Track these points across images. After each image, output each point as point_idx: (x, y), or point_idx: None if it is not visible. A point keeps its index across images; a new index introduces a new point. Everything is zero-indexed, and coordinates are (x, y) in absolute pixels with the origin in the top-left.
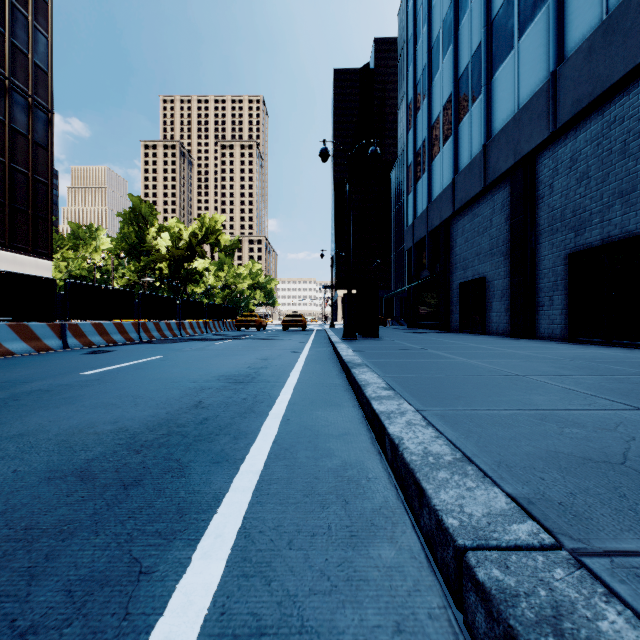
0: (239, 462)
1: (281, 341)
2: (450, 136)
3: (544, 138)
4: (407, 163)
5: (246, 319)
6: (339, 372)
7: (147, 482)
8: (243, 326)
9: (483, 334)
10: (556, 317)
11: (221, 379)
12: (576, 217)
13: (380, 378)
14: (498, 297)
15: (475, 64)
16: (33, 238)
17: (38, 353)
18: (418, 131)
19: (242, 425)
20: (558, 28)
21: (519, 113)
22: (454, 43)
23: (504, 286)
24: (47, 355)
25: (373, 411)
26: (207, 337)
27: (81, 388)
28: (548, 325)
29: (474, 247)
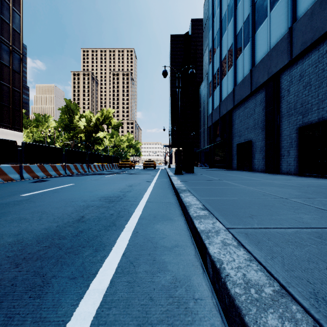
0: (91, 278)
1: (141, 175)
2: (232, 66)
3: (285, 64)
4: (208, 81)
5: (124, 163)
6: (172, 194)
7: (4, 305)
8: (122, 166)
9: (250, 171)
10: (291, 162)
11: (101, 199)
12: (303, 107)
13: (198, 200)
14: (258, 151)
15: (245, 27)
16: (12, 120)
17: (5, 182)
18: (214, 64)
19: (104, 237)
20: (293, 3)
21: (270, 51)
22: (234, 16)
23: (261, 145)
24: (9, 183)
25: (195, 229)
26: (102, 172)
27: (13, 206)
28: (287, 166)
29: (245, 124)
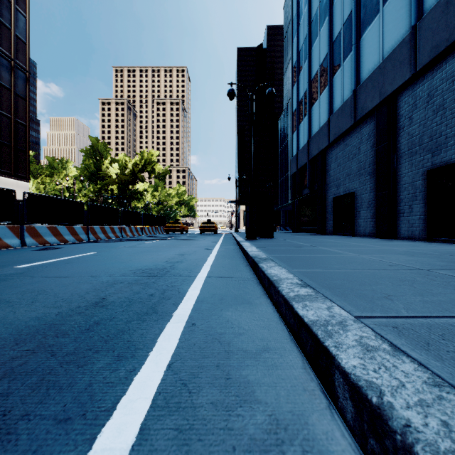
0: (101, 419)
1: (198, 241)
2: (326, 86)
3: (405, 80)
4: (292, 110)
5: (172, 225)
6: (246, 266)
7: None
8: (170, 230)
9: (353, 236)
10: (415, 221)
11: (137, 273)
12: (433, 141)
13: (290, 273)
14: (365, 207)
15: (346, 29)
16: (15, 165)
17: None
18: (300, 85)
19: (136, 333)
20: None
21: (384, 62)
22: (329, 15)
23: (370, 198)
24: (2, 251)
25: (298, 318)
26: (141, 238)
27: None
28: (408, 228)
29: (345, 169)
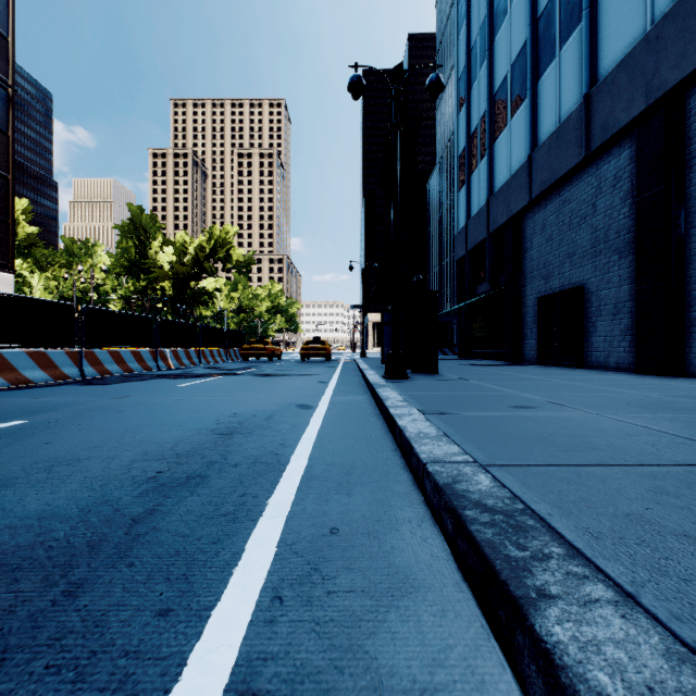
0: None
1: (290, 379)
2: (523, 100)
3: None
4: (457, 152)
5: (254, 346)
6: (419, 520)
7: None
8: (250, 355)
9: (580, 367)
10: None
11: None
12: None
13: None
14: (608, 314)
15: None
16: None
17: None
18: (473, 108)
19: None
20: None
21: (657, 27)
22: None
23: (619, 297)
24: None
25: None
26: (190, 371)
27: None
28: None
29: (563, 246)
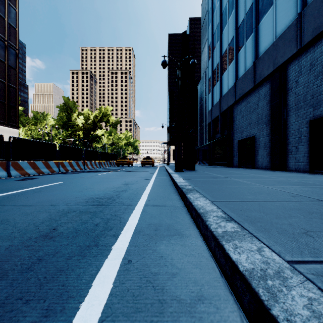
0: None
1: (139, 172)
2: (233, 60)
3: (293, 53)
4: (208, 77)
5: (122, 160)
6: (176, 195)
7: None
8: (120, 164)
9: (253, 168)
10: (300, 158)
11: (89, 201)
12: (314, 98)
13: (213, 204)
14: (262, 147)
15: (248, 18)
16: (8, 117)
17: None
18: (214, 59)
19: (72, 274)
20: None
21: (276, 41)
22: (235, 8)
23: (266, 141)
24: None
25: (232, 263)
26: (98, 170)
27: None
28: (295, 163)
29: (247, 120)
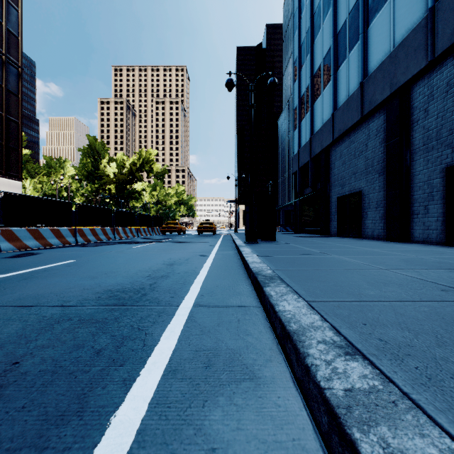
0: None
1: (193, 244)
2: (330, 80)
3: (421, 68)
4: (293, 107)
5: (169, 226)
6: (246, 284)
7: None
8: (167, 231)
9: (359, 238)
10: (431, 224)
11: (102, 297)
12: (453, 135)
13: (313, 311)
14: (373, 207)
15: (352, 19)
16: (6, 164)
17: None
18: (302, 81)
19: None
20: None
21: (395, 50)
22: (333, 5)
23: (379, 198)
24: None
25: None
26: (135, 240)
27: None
28: (423, 230)
29: (351, 168)
